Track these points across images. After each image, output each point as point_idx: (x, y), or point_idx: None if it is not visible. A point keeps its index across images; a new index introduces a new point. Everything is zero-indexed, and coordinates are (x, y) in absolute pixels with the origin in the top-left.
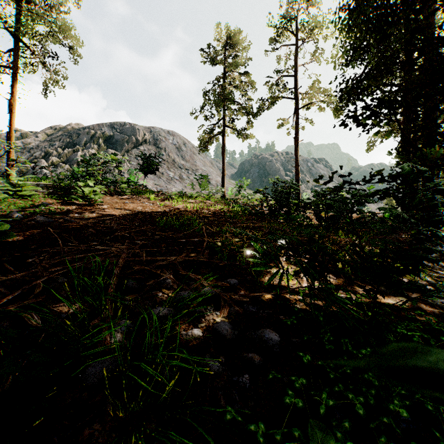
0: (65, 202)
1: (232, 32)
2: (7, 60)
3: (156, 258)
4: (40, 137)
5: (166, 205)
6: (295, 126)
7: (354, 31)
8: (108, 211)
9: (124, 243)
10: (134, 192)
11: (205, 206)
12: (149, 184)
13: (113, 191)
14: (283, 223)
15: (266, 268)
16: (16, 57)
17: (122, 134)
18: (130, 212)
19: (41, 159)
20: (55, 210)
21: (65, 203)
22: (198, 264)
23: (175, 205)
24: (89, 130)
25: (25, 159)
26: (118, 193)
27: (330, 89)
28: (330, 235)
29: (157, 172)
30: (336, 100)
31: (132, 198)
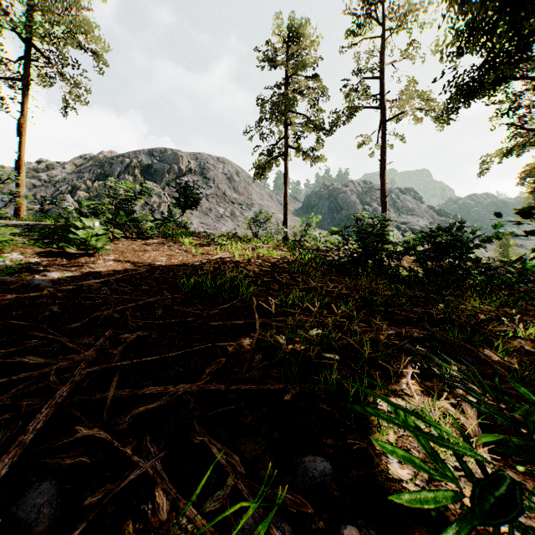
0: (50, 251)
1: (296, 23)
2: (18, 71)
3: (142, 391)
4: (67, 168)
5: (205, 252)
6: (382, 144)
7: (471, 3)
8: (110, 266)
9: (100, 339)
10: (166, 234)
11: (261, 253)
12: (190, 222)
13: (134, 233)
14: (373, 277)
15: (460, 534)
16: (26, 67)
17: (162, 163)
18: (146, 266)
19: (67, 194)
20: (18, 267)
21: (49, 253)
22: (237, 394)
23: (217, 253)
24: (124, 158)
25: (49, 194)
26: (142, 235)
27: (431, 92)
28: (463, 304)
29: (204, 208)
30: (438, 107)
31: (159, 243)
